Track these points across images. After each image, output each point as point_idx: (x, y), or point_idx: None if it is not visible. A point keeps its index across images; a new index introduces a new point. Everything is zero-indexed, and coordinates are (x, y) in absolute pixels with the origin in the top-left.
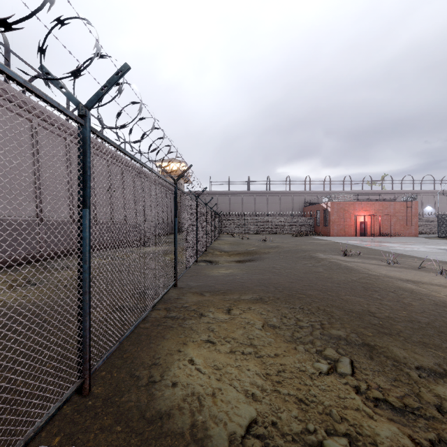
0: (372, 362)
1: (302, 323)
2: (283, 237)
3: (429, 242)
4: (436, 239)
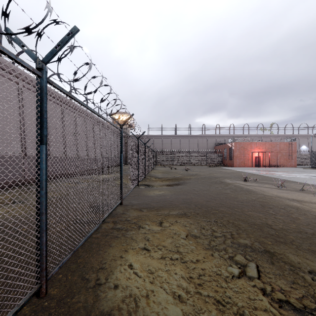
0: (273, 266)
1: (216, 233)
2: (200, 168)
3: (305, 171)
4: (310, 169)
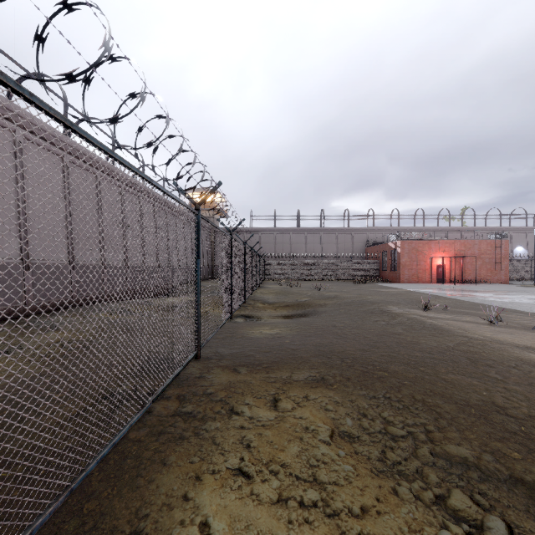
0: None
1: (394, 429)
2: (342, 285)
3: (527, 290)
4: (534, 287)
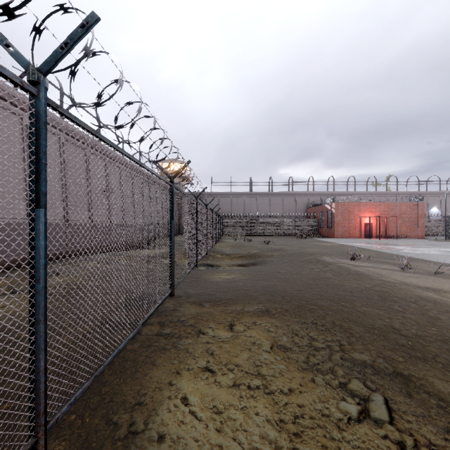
0: (412, 401)
1: (317, 343)
2: (287, 239)
3: (438, 244)
4: (444, 242)
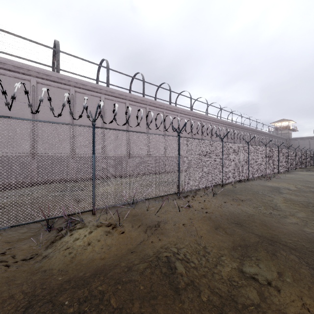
0: None
1: None
2: None
3: None
4: None
